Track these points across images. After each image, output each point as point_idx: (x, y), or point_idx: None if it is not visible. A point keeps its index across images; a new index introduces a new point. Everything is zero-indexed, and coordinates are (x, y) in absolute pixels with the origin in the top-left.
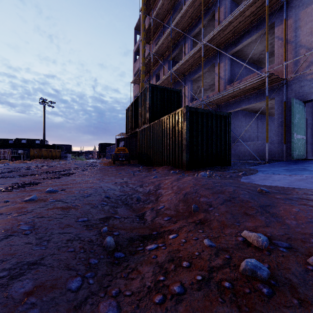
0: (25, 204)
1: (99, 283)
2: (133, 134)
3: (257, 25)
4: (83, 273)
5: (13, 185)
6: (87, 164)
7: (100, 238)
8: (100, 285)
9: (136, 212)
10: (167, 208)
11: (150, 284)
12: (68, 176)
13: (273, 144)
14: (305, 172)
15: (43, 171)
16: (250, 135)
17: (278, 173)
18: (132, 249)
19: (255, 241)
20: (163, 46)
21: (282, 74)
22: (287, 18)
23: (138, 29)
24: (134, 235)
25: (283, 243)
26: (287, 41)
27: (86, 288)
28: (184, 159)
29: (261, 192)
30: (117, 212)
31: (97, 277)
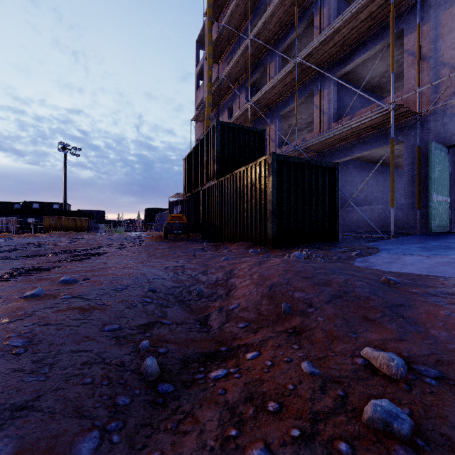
0: (24, 302)
1: (129, 441)
2: (194, 195)
3: (377, 33)
4: (103, 422)
5: (12, 271)
6: (127, 239)
7: (136, 359)
8: (130, 446)
9: (195, 313)
10: (243, 308)
11: (214, 444)
12: (97, 258)
13: (400, 210)
14: (452, 252)
15: (61, 249)
16: (366, 196)
17: (410, 254)
18: (187, 377)
19: (384, 366)
20: (238, 66)
21: (415, 105)
22: (422, 22)
23: (201, 42)
24: (192, 353)
25: (430, 370)
26: (422, 56)
27: (106, 452)
28: (269, 231)
29: (388, 284)
30: (167, 314)
31: (126, 430)
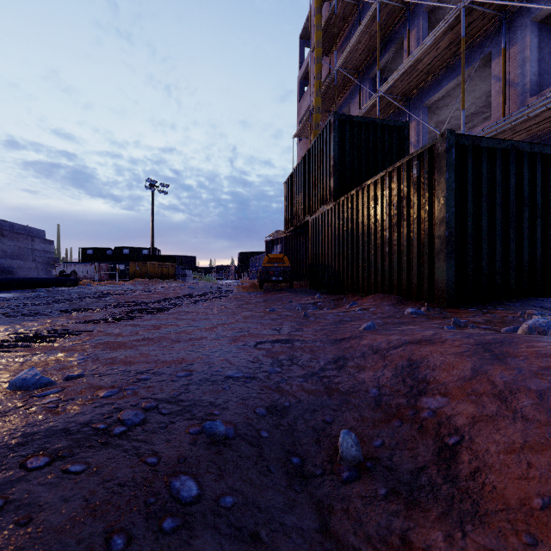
0: None
1: None
2: (298, 229)
3: None
4: None
5: None
6: (213, 288)
7: None
8: None
9: None
10: None
11: None
12: (155, 316)
13: None
14: None
15: (123, 301)
16: None
17: None
18: None
19: None
20: (358, 48)
21: None
22: None
23: (306, 37)
24: None
25: None
26: None
27: None
28: (439, 276)
29: None
30: None
31: None
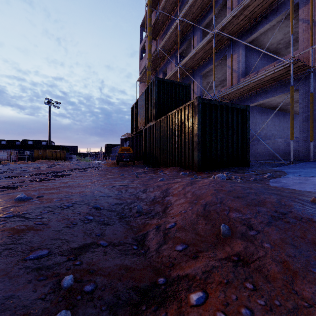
0: None
1: None
2: (138, 133)
3: (277, 8)
4: None
5: None
6: (90, 165)
7: (49, 307)
8: None
9: (134, 231)
10: (179, 227)
11: None
12: (61, 178)
13: (296, 142)
14: None
15: (38, 172)
16: (266, 133)
17: (315, 176)
18: None
19: None
20: (170, 40)
21: (308, 61)
22: None
23: (144, 26)
24: (124, 289)
25: None
26: (314, 23)
27: None
28: (195, 158)
29: None
30: (105, 233)
31: None
